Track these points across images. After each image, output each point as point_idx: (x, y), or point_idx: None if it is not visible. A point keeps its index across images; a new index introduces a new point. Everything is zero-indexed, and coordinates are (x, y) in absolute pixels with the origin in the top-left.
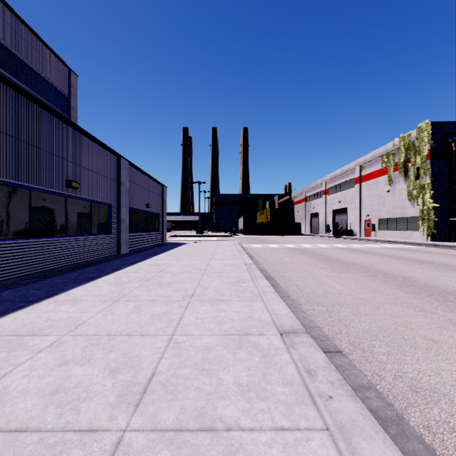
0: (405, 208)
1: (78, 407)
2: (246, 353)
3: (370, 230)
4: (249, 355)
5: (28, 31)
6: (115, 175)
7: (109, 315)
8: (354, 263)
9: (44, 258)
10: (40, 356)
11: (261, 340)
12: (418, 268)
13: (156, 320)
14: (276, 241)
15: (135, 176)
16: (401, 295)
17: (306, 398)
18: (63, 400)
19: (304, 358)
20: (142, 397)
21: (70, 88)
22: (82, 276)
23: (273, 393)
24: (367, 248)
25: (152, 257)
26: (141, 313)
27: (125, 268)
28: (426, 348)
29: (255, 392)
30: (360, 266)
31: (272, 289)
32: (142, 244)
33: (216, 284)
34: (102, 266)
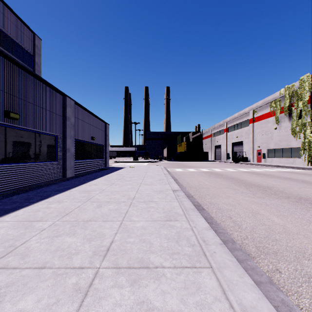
0: (289, 141)
1: None
2: None
3: (261, 157)
4: None
5: None
6: (61, 111)
7: None
8: (268, 187)
9: None
10: None
11: None
12: None
13: None
14: (192, 166)
15: (80, 114)
16: None
17: None
18: None
19: None
20: None
21: (34, 48)
22: None
23: None
24: (265, 171)
25: (89, 182)
26: None
27: (55, 195)
28: None
29: None
30: (276, 190)
31: (215, 236)
32: (88, 168)
33: (143, 223)
34: (35, 192)
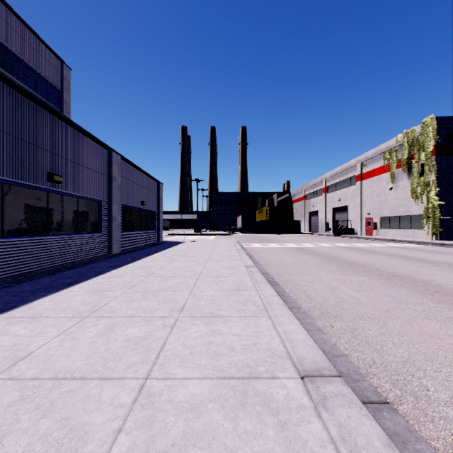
0: (408, 206)
1: None
2: (254, 419)
3: (371, 228)
4: (259, 423)
5: (17, 20)
6: (106, 170)
7: (68, 342)
8: (363, 265)
9: (20, 260)
10: None
11: (273, 389)
12: (435, 270)
13: (129, 349)
14: (275, 240)
15: (128, 171)
16: (431, 305)
17: None
18: None
19: (347, 432)
20: None
21: (62, 81)
22: (58, 281)
23: None
24: (371, 247)
25: (144, 258)
26: (112, 337)
27: (111, 271)
28: None
29: None
30: (371, 267)
31: (279, 300)
32: (137, 243)
33: (212, 293)
34: (85, 268)
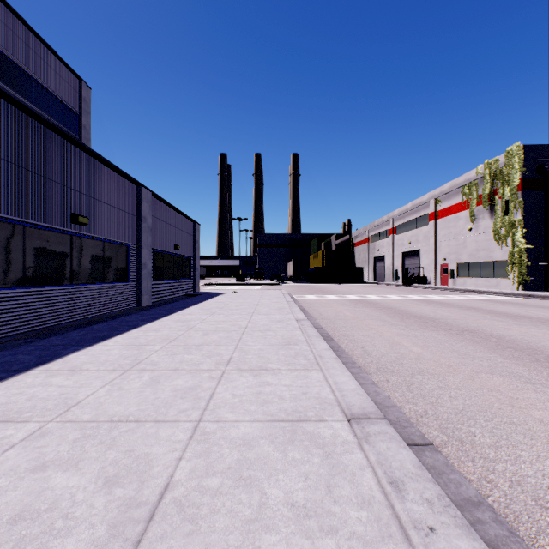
0: (490, 250)
1: (47, 546)
2: (302, 451)
3: (447, 277)
4: (306, 453)
5: (29, 32)
6: (135, 209)
7: (115, 392)
8: (432, 319)
9: (42, 312)
10: (8, 456)
11: (321, 429)
12: (513, 324)
13: (178, 398)
14: (333, 291)
15: (159, 210)
16: (498, 360)
17: (393, 530)
18: (27, 533)
19: (385, 459)
20: (146, 527)
21: (81, 103)
22: (88, 335)
23: (343, 521)
24: (445, 299)
25: (180, 311)
26: (159, 387)
27: (145, 325)
28: (546, 437)
29: (317, 518)
30: (440, 321)
31: (332, 354)
32: (169, 294)
33: (260, 347)
34: (116, 322)
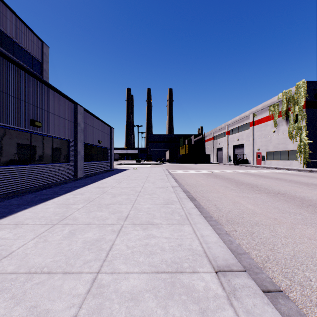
0: (286, 144)
1: None
2: (180, 307)
3: (260, 160)
4: (184, 310)
5: (11, 12)
6: (73, 118)
7: (40, 243)
8: (256, 185)
9: (10, 182)
10: None
11: (195, 281)
12: (307, 189)
13: (85, 249)
14: (193, 168)
15: (89, 119)
16: (306, 215)
17: None
18: None
19: None
20: None
21: (43, 56)
22: (37, 197)
23: None
24: (261, 173)
25: (100, 180)
26: (73, 239)
27: (76, 190)
28: None
29: None
30: (261, 187)
31: (197, 211)
32: (95, 170)
33: (148, 206)
34: (58, 188)
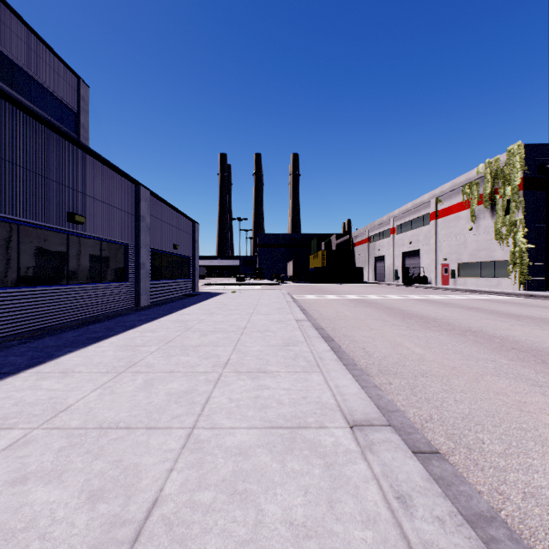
0: (491, 250)
1: None
2: (301, 461)
3: (448, 277)
4: (306, 464)
5: (27, 30)
6: (133, 208)
7: (107, 396)
8: (434, 319)
9: (37, 312)
10: None
11: (322, 436)
12: (516, 325)
13: (172, 403)
14: (333, 291)
15: (158, 209)
16: (503, 362)
17: None
18: None
19: (390, 470)
20: None
21: (79, 102)
22: (83, 336)
23: (347, 542)
24: (446, 299)
25: (179, 311)
26: (152, 391)
27: (142, 325)
28: None
29: (317, 539)
30: (442, 322)
31: (333, 355)
32: (168, 294)
33: (259, 348)
34: (112, 322)
